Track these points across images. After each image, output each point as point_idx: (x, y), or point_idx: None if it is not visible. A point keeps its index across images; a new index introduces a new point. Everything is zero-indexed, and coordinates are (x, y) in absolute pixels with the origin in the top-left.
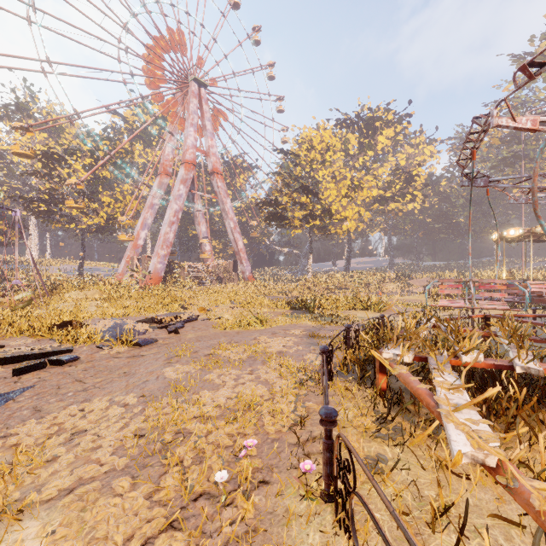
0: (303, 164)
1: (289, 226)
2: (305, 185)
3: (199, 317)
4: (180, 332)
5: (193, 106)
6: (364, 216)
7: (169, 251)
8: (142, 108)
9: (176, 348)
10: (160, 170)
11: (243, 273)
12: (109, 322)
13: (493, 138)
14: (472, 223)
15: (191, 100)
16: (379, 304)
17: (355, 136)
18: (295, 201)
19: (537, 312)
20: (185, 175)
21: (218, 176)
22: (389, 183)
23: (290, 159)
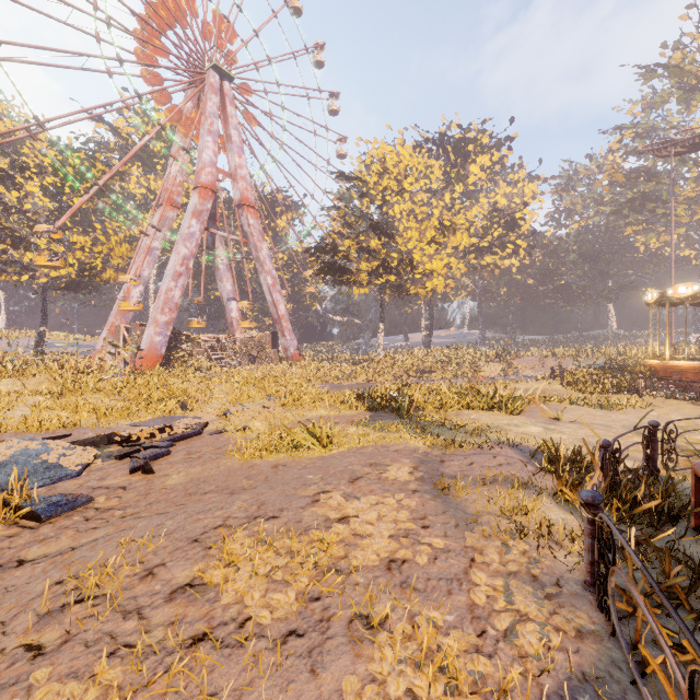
0: (372, 194)
1: (352, 283)
2: (377, 222)
3: (206, 427)
4: (157, 467)
5: (211, 105)
6: (456, 270)
7: (173, 316)
8: (140, 116)
9: (103, 549)
10: (163, 198)
11: (286, 350)
12: (11, 447)
13: (616, 174)
14: (587, 285)
15: (209, 96)
16: (514, 401)
17: (439, 163)
18: (361, 247)
19: None
20: (199, 205)
21: (250, 209)
22: (485, 229)
23: (354, 186)
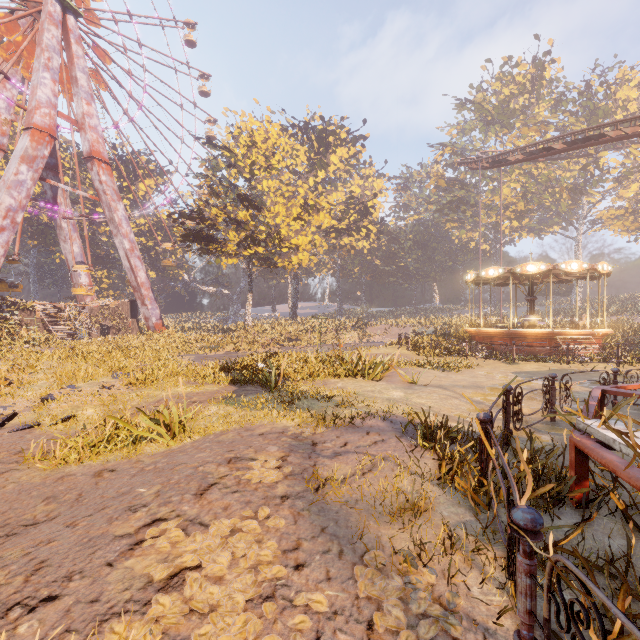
0: (240, 166)
1: (220, 252)
2: (245, 193)
3: (10, 421)
4: None
5: (50, 37)
6: (319, 247)
7: None
8: None
9: None
10: None
11: (147, 319)
12: None
13: (440, 180)
14: (420, 267)
15: (46, 26)
16: (376, 368)
17: (304, 149)
18: (229, 217)
19: (542, 366)
20: (32, 149)
21: (102, 164)
22: (343, 213)
23: (221, 155)
